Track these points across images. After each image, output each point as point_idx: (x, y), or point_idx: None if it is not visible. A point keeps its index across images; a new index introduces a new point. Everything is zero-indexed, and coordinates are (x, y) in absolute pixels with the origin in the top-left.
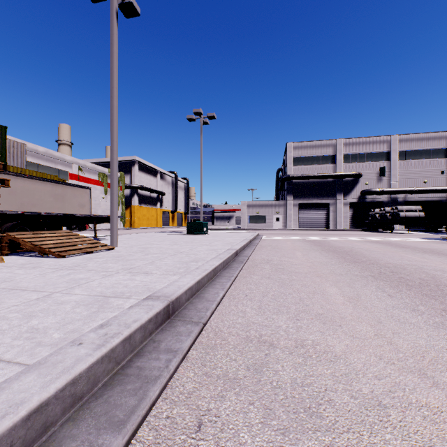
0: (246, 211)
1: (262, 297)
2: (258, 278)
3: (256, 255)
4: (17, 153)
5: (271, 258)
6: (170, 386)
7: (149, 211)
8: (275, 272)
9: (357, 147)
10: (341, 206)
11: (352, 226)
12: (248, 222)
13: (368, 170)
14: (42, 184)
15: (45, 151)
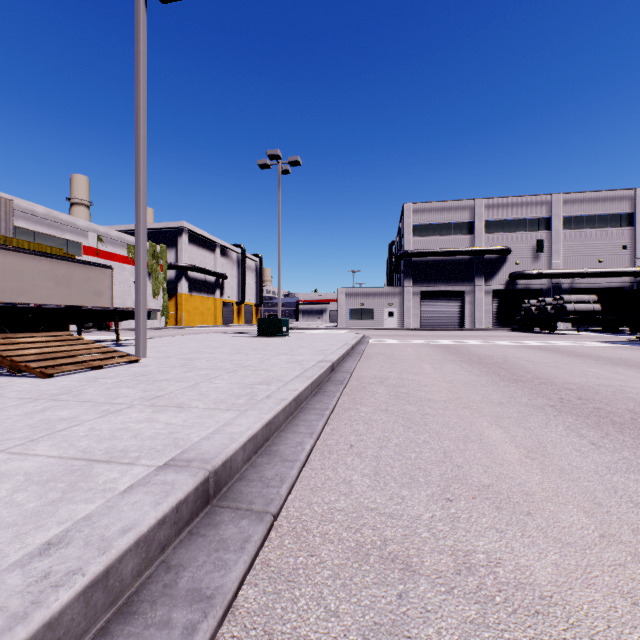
0: (346, 302)
1: (378, 450)
2: (368, 411)
3: (363, 369)
4: None
5: (386, 375)
6: None
7: (203, 302)
8: (395, 399)
9: (505, 211)
10: (481, 295)
11: (497, 324)
12: (348, 318)
13: (520, 244)
14: (35, 261)
15: (45, 213)
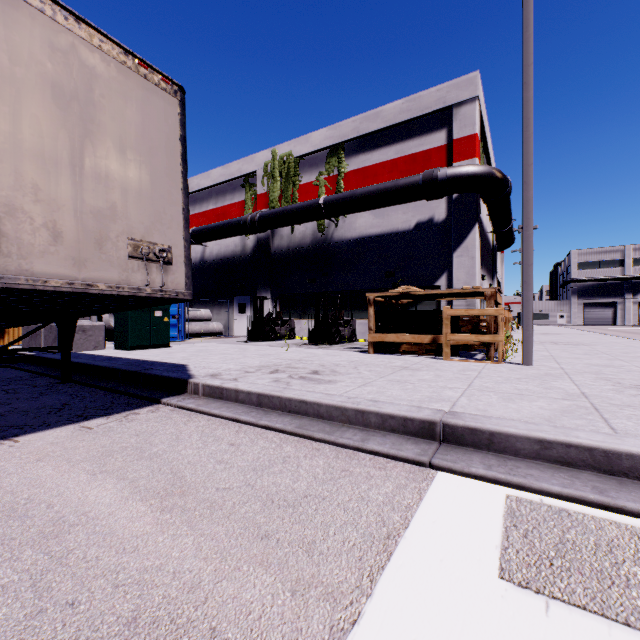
0: None
1: None
2: None
3: None
4: None
5: None
6: None
7: None
8: None
9: None
10: (629, 305)
11: None
12: None
13: None
14: None
15: None
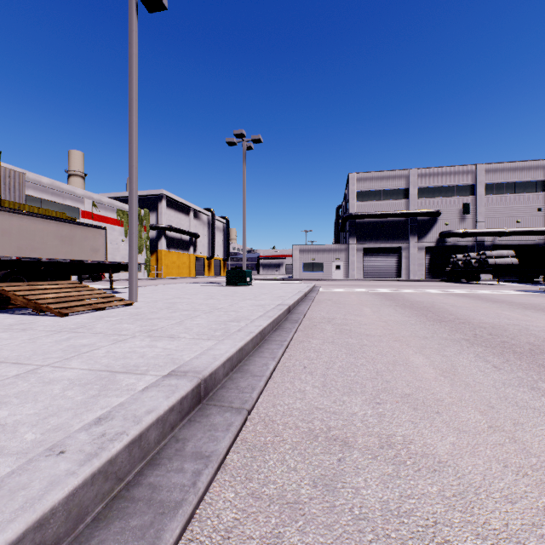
0: (299, 257)
1: (326, 370)
2: (318, 343)
3: (314, 312)
4: (14, 184)
5: (333, 316)
6: (199, 517)
7: (179, 257)
8: (340, 334)
9: (436, 179)
10: (415, 251)
11: (429, 276)
12: (301, 271)
13: (448, 207)
14: (44, 223)
15: (50, 183)
